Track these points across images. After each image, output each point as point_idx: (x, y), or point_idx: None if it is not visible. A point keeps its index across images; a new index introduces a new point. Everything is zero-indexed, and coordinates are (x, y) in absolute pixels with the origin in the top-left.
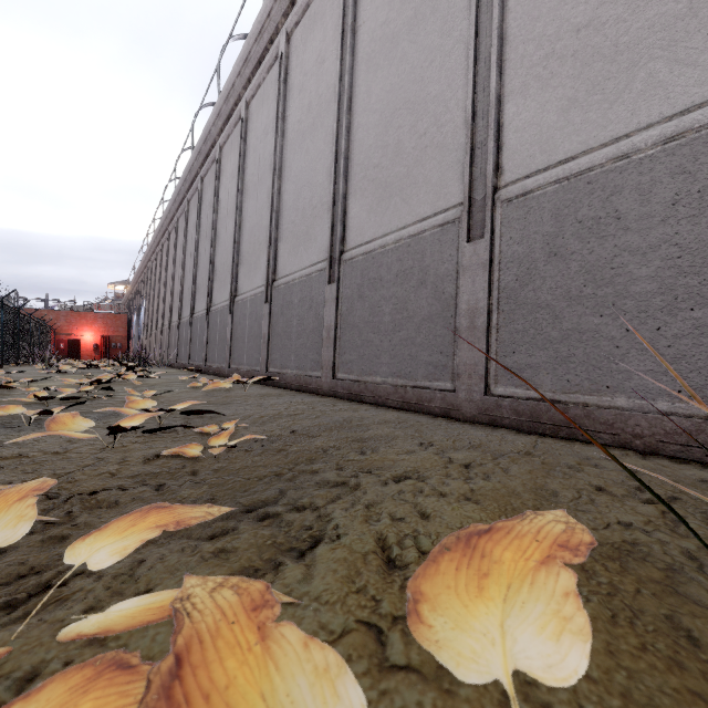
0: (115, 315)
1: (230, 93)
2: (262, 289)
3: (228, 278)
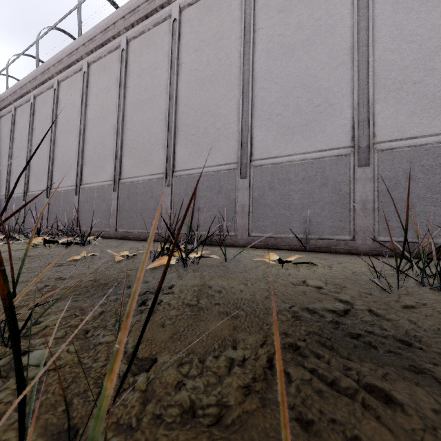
0: None
1: None
2: (4, 197)
3: None
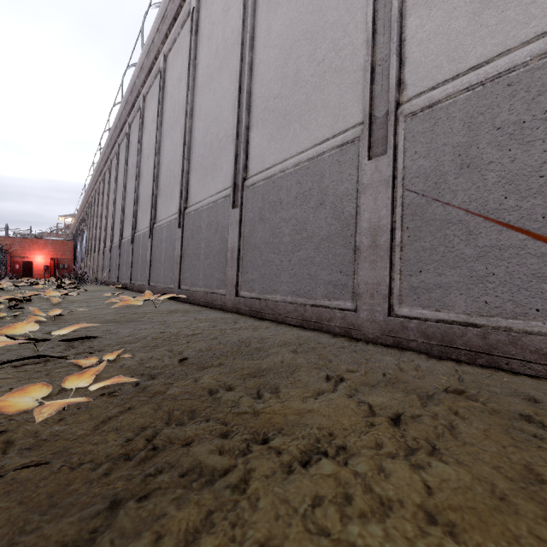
0: (63, 242)
1: (151, 48)
2: (176, 216)
3: (149, 207)
